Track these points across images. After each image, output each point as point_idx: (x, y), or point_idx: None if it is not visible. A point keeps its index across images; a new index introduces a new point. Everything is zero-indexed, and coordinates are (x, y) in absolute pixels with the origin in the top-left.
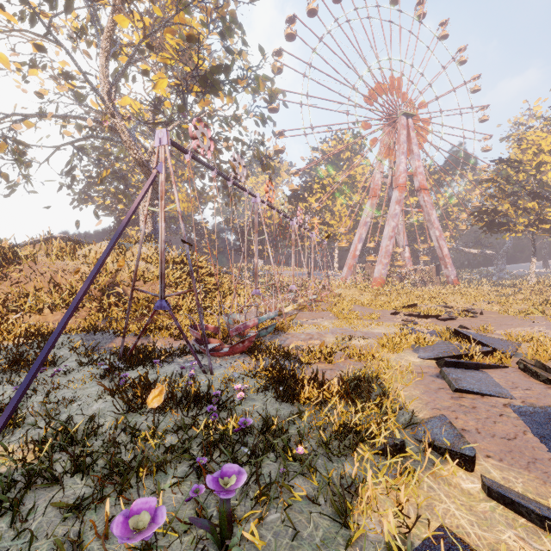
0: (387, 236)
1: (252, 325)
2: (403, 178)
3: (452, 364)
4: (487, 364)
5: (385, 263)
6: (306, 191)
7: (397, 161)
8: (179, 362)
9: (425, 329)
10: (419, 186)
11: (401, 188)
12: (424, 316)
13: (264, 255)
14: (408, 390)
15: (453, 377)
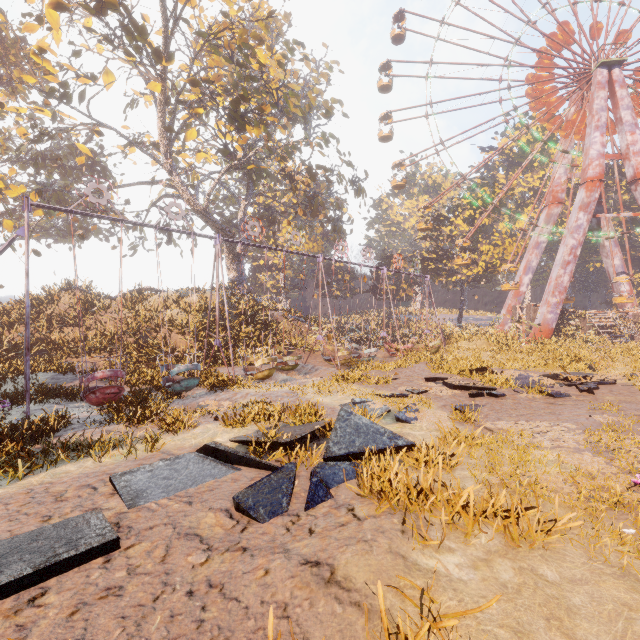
0: (560, 261)
1: (101, 376)
2: (595, 168)
3: (210, 451)
4: (255, 460)
5: (553, 302)
6: (449, 210)
7: (586, 142)
8: (72, 406)
9: (380, 404)
10: (634, 174)
11: (591, 183)
12: (457, 386)
13: (402, 296)
14: (85, 467)
15: (156, 465)
